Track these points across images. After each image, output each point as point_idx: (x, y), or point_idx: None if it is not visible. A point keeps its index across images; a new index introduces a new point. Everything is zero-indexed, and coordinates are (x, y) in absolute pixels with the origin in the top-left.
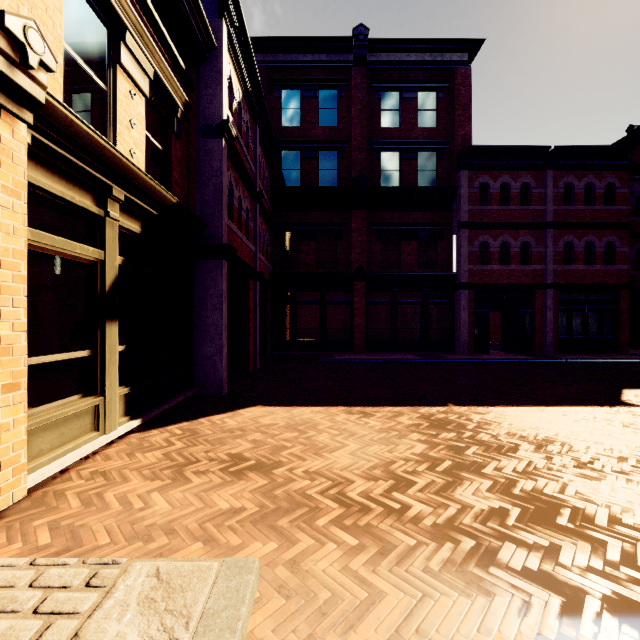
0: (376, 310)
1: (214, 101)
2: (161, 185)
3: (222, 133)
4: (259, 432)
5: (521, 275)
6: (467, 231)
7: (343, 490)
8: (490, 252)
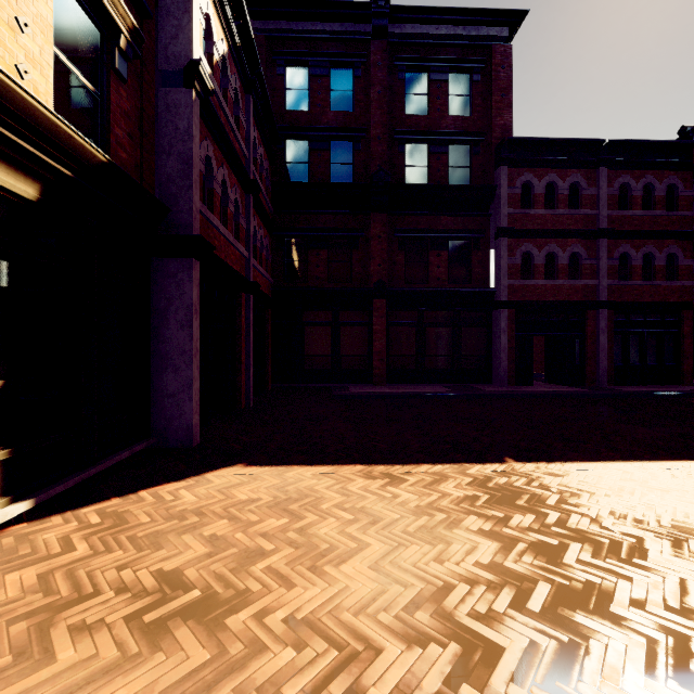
0: (399, 333)
1: (179, 36)
2: (92, 142)
3: (190, 80)
4: (226, 518)
5: (570, 292)
6: (507, 239)
7: (359, 681)
8: (534, 264)
